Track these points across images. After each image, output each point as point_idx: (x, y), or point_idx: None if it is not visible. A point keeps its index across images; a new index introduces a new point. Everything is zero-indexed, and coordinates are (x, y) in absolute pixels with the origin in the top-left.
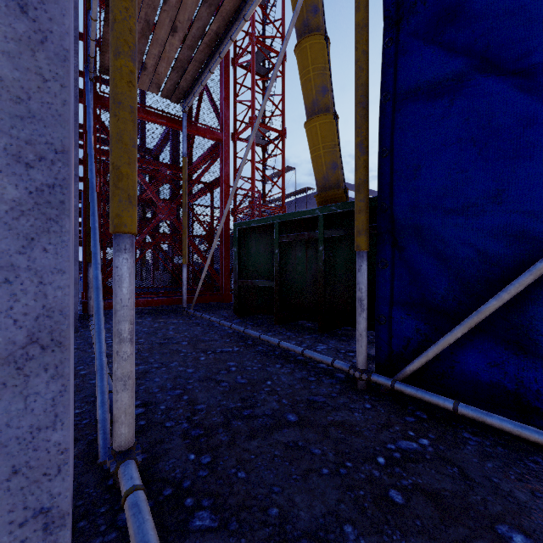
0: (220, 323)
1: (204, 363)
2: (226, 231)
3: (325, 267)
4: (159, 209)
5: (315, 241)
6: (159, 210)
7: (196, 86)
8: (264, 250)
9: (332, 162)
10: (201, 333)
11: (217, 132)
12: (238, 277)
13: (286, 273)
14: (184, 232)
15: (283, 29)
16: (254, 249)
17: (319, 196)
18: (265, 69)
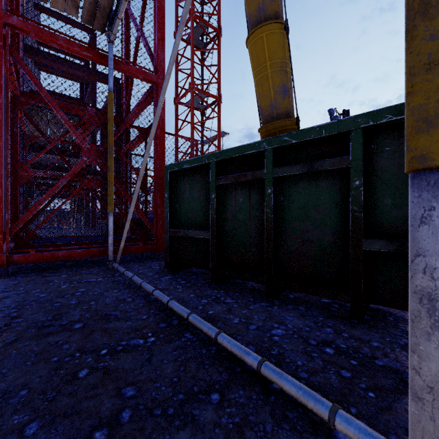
0: (141, 286)
1: (78, 392)
2: (161, 177)
3: (274, 215)
4: (84, 152)
5: (260, 182)
6: (84, 153)
7: (119, 4)
8: (198, 195)
9: (281, 85)
10: (113, 302)
11: (151, 74)
12: (170, 226)
13: (224, 222)
14: (110, 176)
15: (219, 7)
16: (187, 194)
17: (265, 128)
18: (204, 43)
